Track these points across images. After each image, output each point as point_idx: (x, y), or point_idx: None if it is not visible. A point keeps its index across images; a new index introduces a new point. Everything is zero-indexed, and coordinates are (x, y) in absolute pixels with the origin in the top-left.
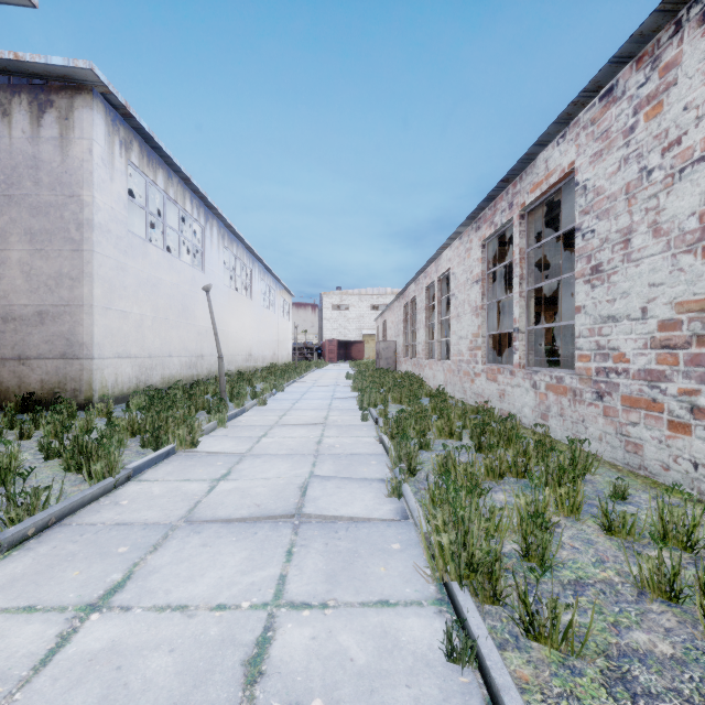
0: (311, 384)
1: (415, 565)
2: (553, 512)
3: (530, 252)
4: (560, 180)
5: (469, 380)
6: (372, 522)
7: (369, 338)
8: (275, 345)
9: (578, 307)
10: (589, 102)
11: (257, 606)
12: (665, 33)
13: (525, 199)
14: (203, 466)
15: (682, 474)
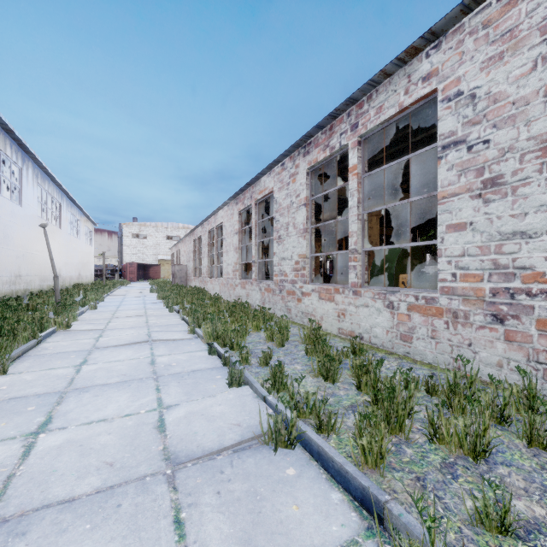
0: (123, 297)
1: (200, 345)
2: (249, 328)
3: (260, 223)
4: (269, 193)
5: (233, 289)
6: (183, 340)
7: (164, 262)
8: (81, 267)
9: (275, 253)
10: (278, 165)
11: (146, 357)
12: (296, 153)
13: (257, 197)
14: (82, 335)
15: (300, 317)
